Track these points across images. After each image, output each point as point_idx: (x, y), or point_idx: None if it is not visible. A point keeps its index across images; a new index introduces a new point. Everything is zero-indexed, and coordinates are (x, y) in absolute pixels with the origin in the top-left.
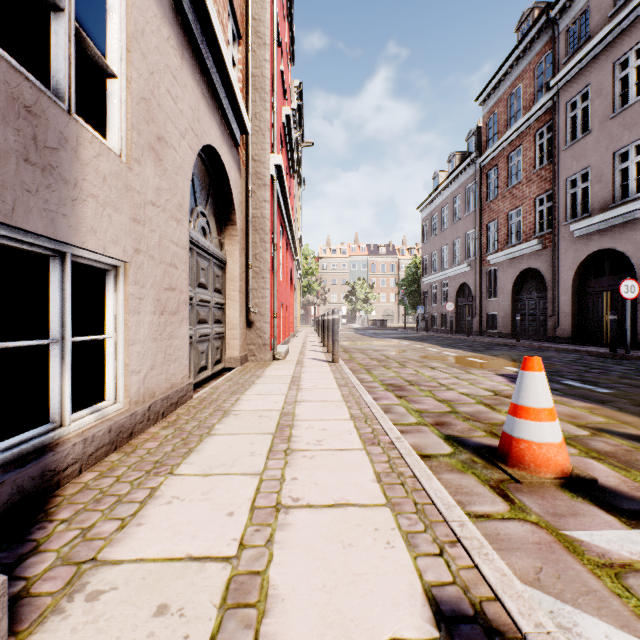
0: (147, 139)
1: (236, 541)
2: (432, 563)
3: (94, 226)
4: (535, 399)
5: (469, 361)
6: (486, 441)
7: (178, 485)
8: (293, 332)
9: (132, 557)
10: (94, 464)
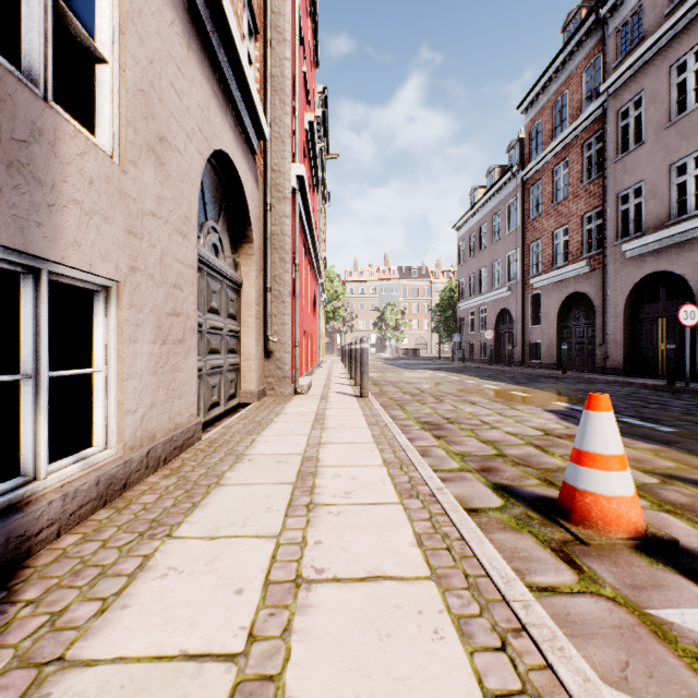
0: (145, 138)
1: (244, 630)
2: (493, 661)
3: (77, 238)
4: (603, 444)
5: (513, 395)
6: (541, 491)
7: (177, 552)
8: (317, 362)
9: (110, 655)
10: (77, 524)
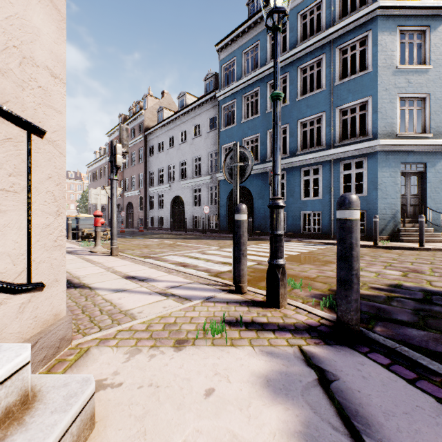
0: None
1: None
2: None
3: None
4: None
5: None
6: None
7: None
8: None
9: None
10: None
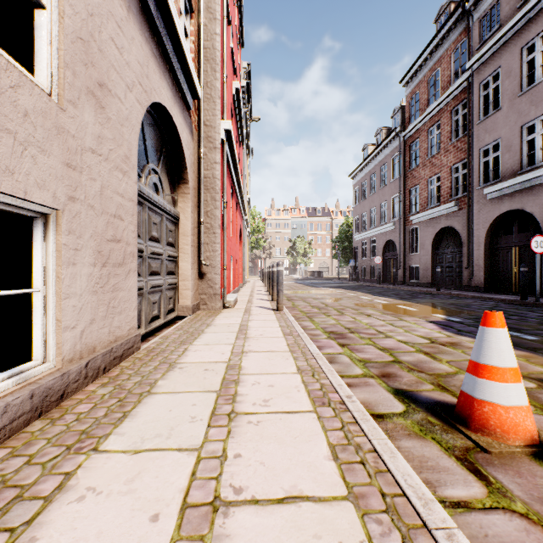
0: (85, 82)
1: None
2: None
3: (10, 166)
4: (499, 358)
5: (399, 308)
6: (436, 396)
7: (99, 468)
8: (242, 282)
9: None
10: (8, 438)
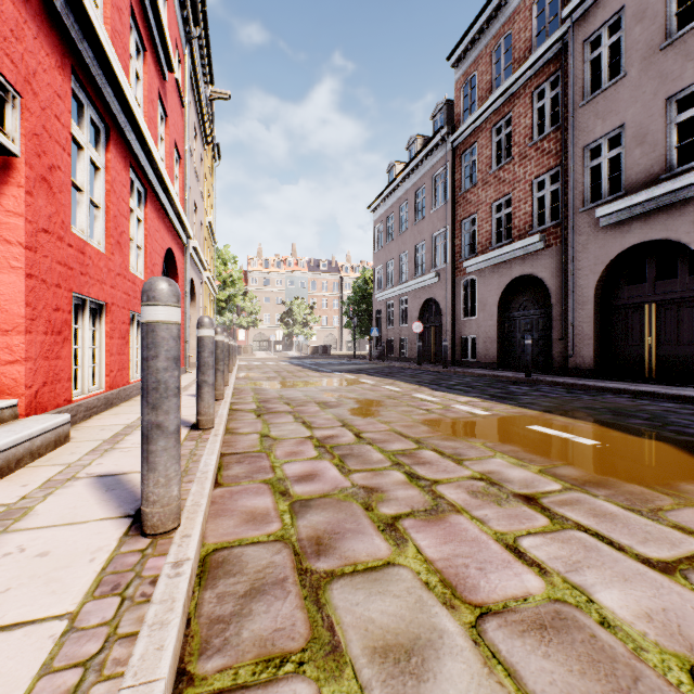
0: None
1: None
2: None
3: None
4: None
5: (556, 441)
6: None
7: None
8: (183, 365)
9: None
10: None
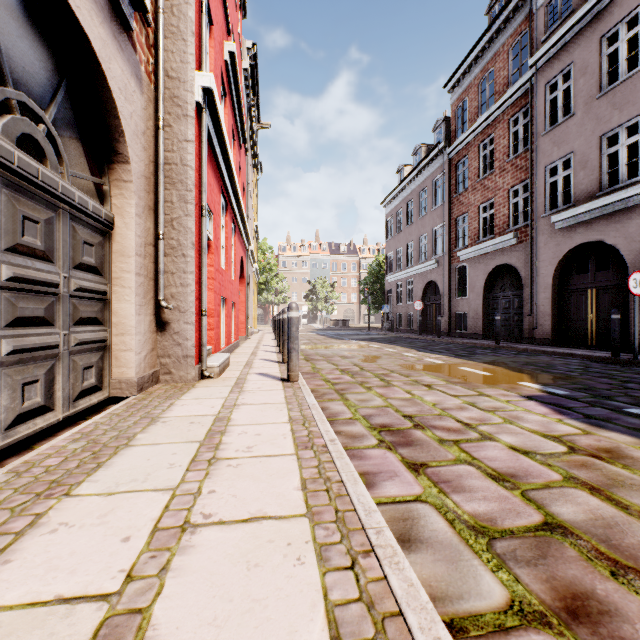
0: None
1: None
2: None
3: None
4: None
5: (466, 372)
6: None
7: None
8: (245, 334)
9: None
10: None
